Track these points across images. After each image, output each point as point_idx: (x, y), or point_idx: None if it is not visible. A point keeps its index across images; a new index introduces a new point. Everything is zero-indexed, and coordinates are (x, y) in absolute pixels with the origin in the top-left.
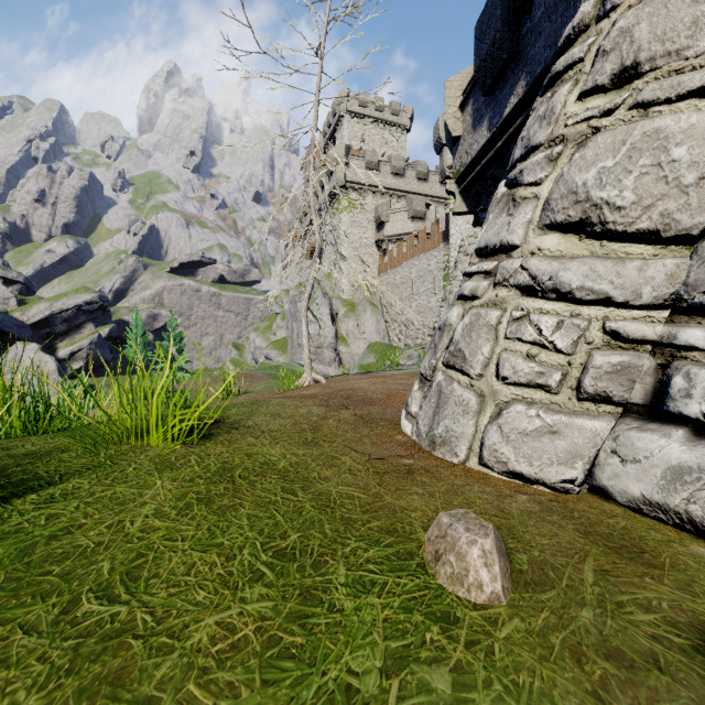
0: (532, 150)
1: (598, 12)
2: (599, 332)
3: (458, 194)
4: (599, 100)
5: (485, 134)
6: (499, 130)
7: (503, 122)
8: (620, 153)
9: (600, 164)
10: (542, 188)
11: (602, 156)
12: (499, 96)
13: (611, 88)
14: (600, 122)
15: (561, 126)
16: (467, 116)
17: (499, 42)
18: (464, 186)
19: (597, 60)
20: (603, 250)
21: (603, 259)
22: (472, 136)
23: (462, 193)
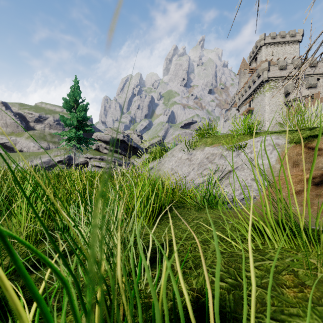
0: None
1: None
2: None
3: None
4: None
5: None
6: None
7: None
8: None
9: None
10: None
11: None
12: None
13: None
14: None
15: None
16: None
17: None
18: None
19: None
20: None
21: None
22: None
23: None
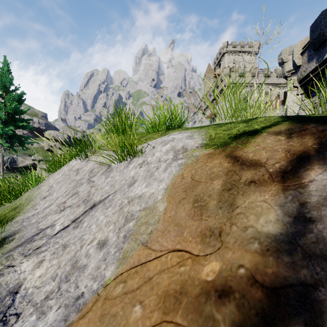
0: None
1: None
2: None
3: (299, 87)
4: None
5: (314, 65)
6: (321, 63)
7: (324, 61)
8: None
9: None
10: None
11: None
12: (321, 51)
13: None
14: None
15: None
16: (304, 57)
17: (322, 33)
18: (302, 84)
19: None
20: None
21: None
22: (307, 65)
23: (301, 86)
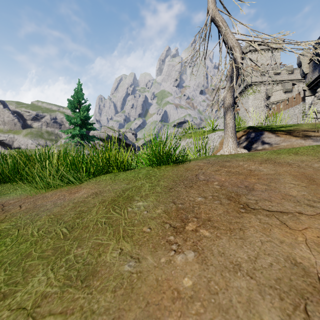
0: (312, 104)
1: (319, 91)
2: (317, 121)
3: (307, 90)
4: (318, 100)
5: (317, 74)
6: None
7: None
8: (319, 106)
9: (317, 107)
10: (312, 108)
11: (317, 106)
12: None
13: (319, 100)
14: (318, 103)
15: (314, 102)
16: (311, 67)
17: None
18: (309, 88)
19: (318, 97)
20: (317, 114)
21: (317, 115)
22: (312, 73)
23: (309, 90)
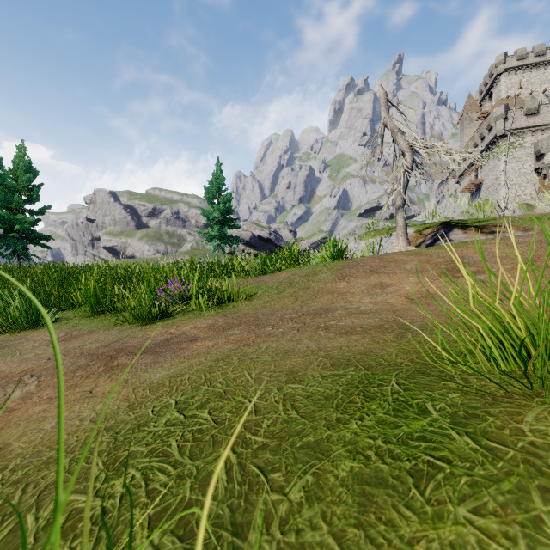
0: None
1: None
2: None
3: None
4: None
5: None
6: None
7: None
8: None
9: None
10: None
11: None
12: None
13: None
14: None
15: None
16: None
17: None
18: None
19: None
20: None
21: None
22: None
23: None
